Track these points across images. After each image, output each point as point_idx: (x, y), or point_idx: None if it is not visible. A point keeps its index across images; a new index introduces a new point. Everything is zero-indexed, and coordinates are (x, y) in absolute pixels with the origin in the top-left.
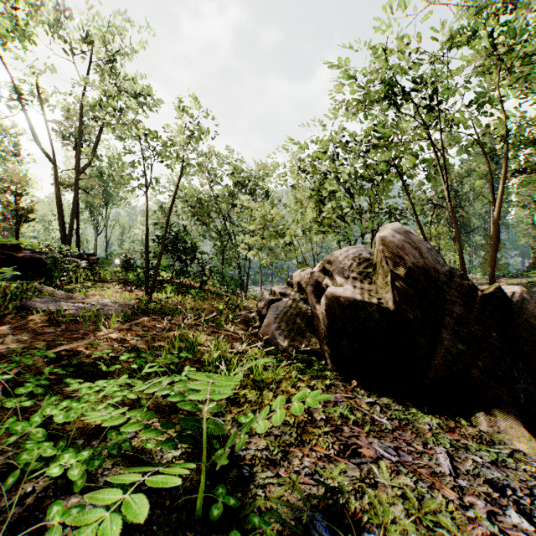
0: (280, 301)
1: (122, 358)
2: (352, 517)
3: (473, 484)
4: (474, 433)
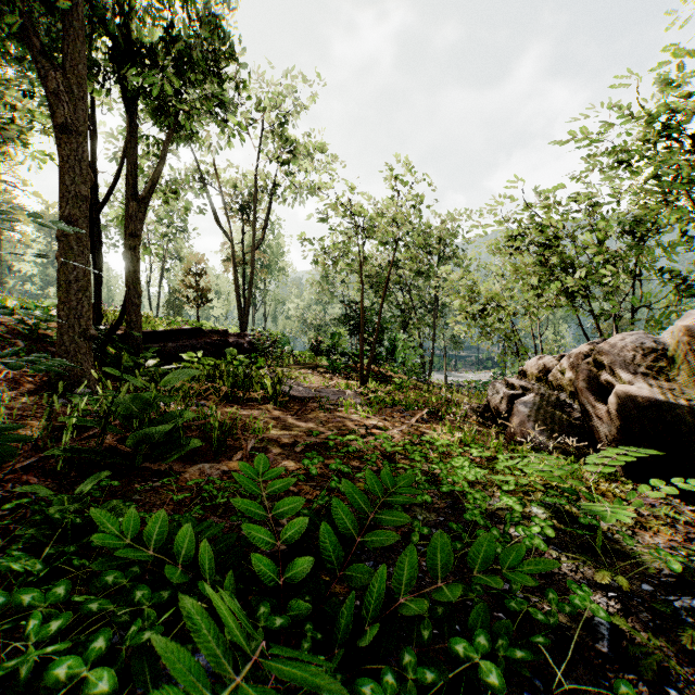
0: (523, 396)
1: (437, 443)
2: None
3: None
4: None
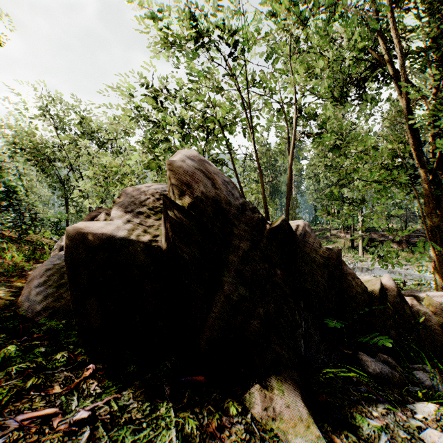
0: None
1: None
2: None
3: None
4: (238, 441)
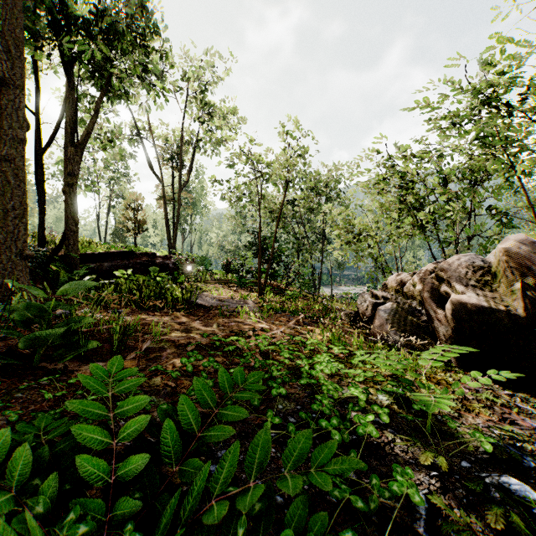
0: (383, 304)
1: (307, 342)
2: (529, 453)
3: None
4: None
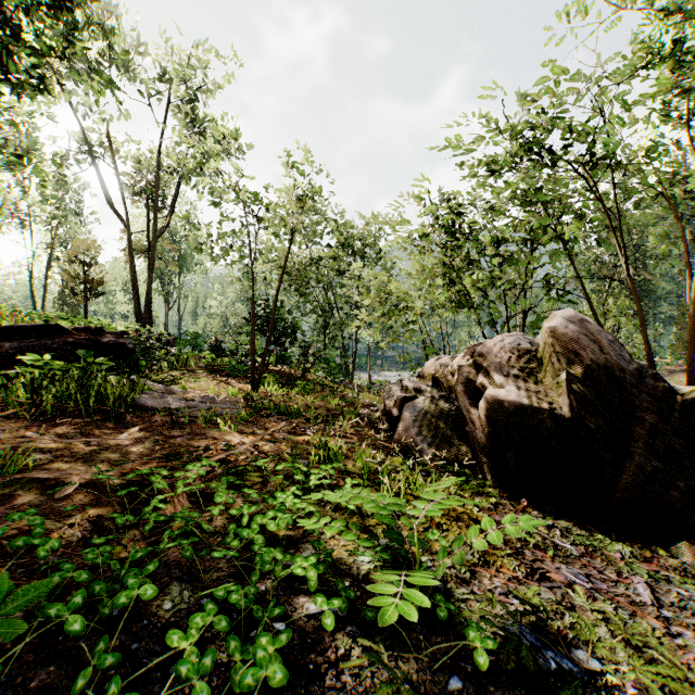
0: (414, 399)
1: (278, 467)
2: (556, 635)
3: (679, 616)
4: (675, 564)
